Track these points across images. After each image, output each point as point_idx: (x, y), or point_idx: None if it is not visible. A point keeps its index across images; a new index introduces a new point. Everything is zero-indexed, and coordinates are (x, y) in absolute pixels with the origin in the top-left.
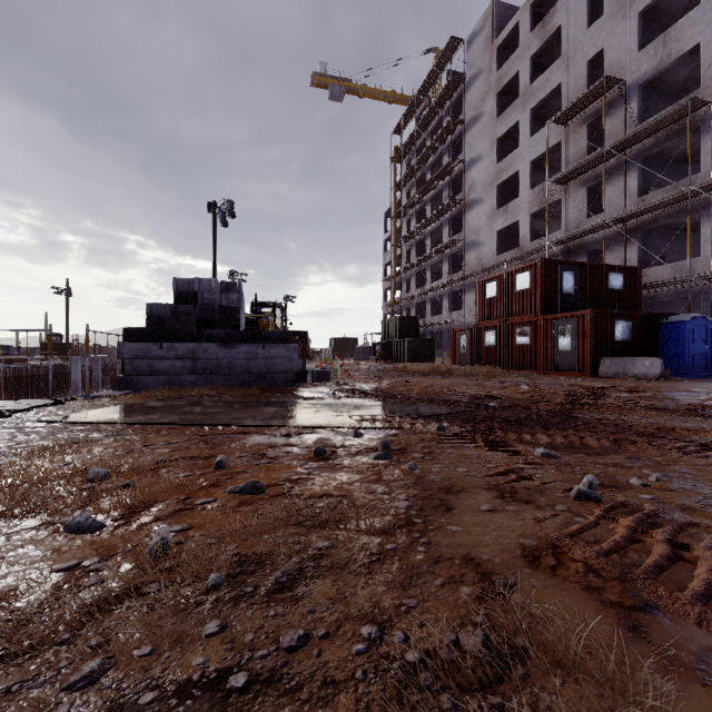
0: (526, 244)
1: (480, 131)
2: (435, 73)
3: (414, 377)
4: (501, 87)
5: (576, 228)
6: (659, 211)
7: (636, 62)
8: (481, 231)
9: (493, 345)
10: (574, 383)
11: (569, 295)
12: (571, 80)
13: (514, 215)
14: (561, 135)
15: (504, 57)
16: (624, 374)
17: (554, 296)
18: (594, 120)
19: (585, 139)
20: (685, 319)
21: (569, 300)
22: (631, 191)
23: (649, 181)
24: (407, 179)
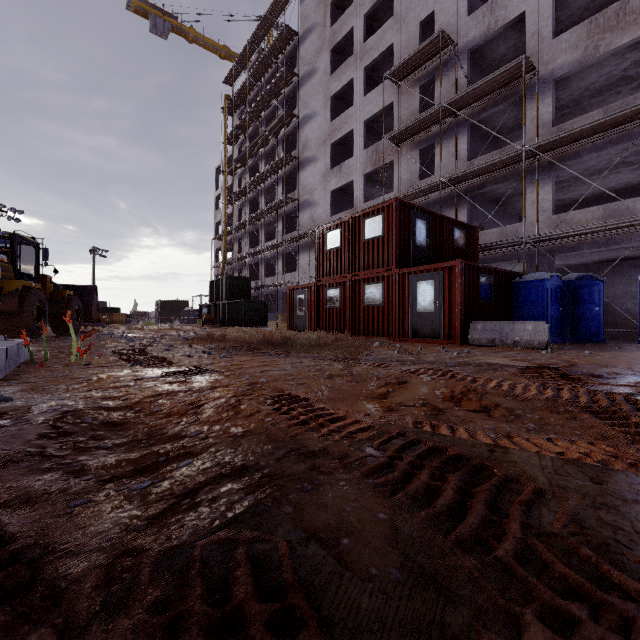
0: (360, 205)
1: (314, 87)
2: (268, 22)
3: (230, 354)
4: (335, 43)
5: (409, 190)
6: (487, 176)
7: (466, 27)
8: (315, 191)
9: (336, 306)
10: (481, 360)
11: (422, 247)
12: (403, 40)
13: (348, 175)
14: (394, 95)
15: (337, 16)
16: (502, 341)
17: (408, 247)
18: (426, 83)
19: (417, 101)
20: (546, 277)
21: (422, 254)
22: (461, 155)
23: (473, 150)
24: (239, 133)
